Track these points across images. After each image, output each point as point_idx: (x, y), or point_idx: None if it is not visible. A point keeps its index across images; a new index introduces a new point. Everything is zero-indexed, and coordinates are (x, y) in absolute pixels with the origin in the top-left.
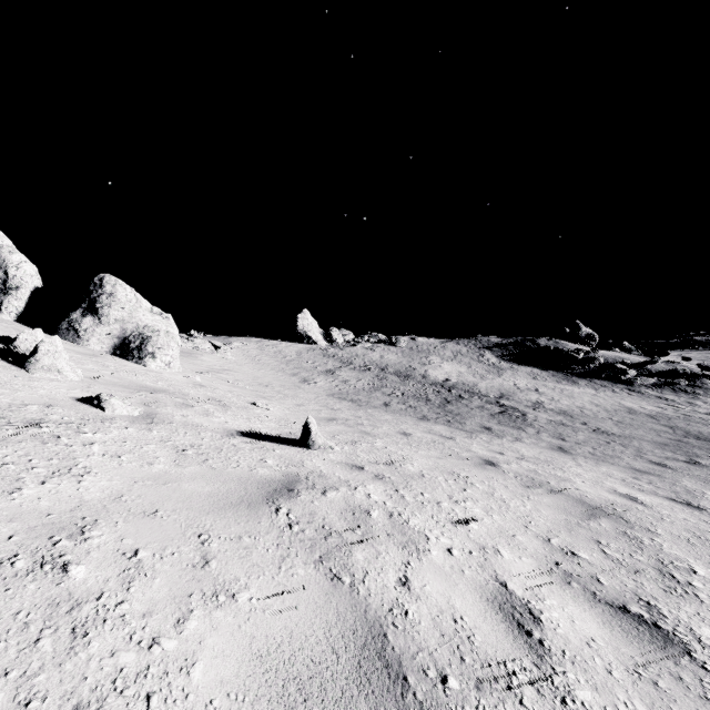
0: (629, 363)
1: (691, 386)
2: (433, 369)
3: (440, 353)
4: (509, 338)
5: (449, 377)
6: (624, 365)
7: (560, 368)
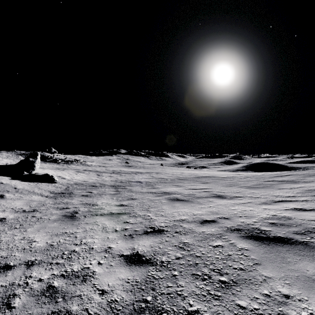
0: (61, 159)
1: (71, 163)
2: (0, 161)
3: (1, 156)
4: (28, 152)
5: (8, 163)
6: (59, 159)
7: (43, 160)
